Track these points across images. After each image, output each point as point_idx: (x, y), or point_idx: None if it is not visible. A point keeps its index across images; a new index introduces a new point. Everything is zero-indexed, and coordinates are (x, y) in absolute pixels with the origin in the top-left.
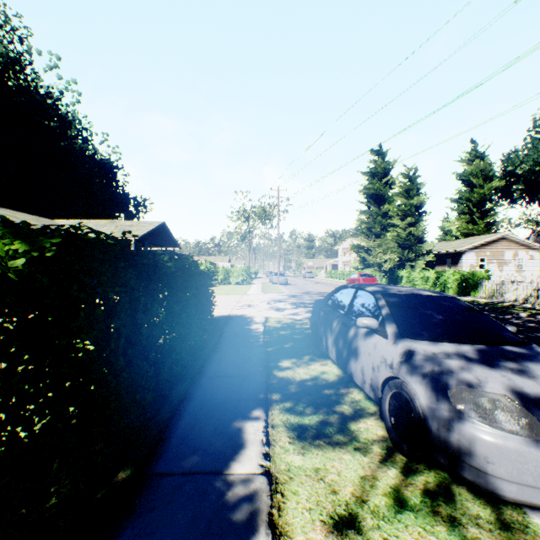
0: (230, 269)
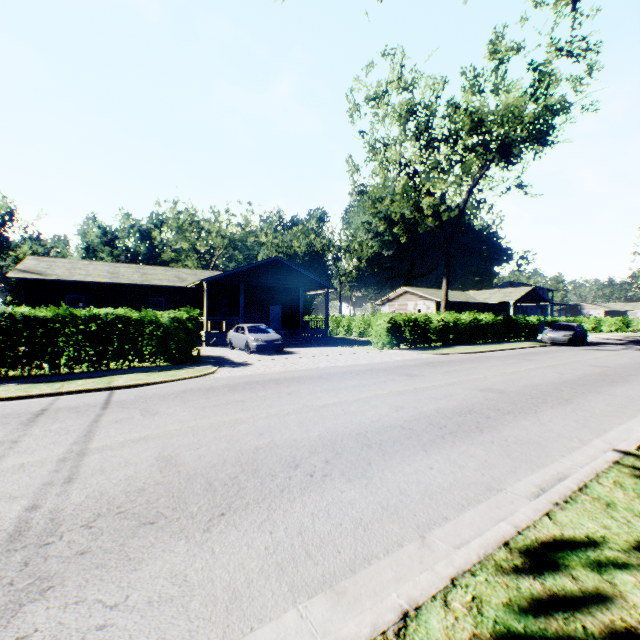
0: (600, 319)
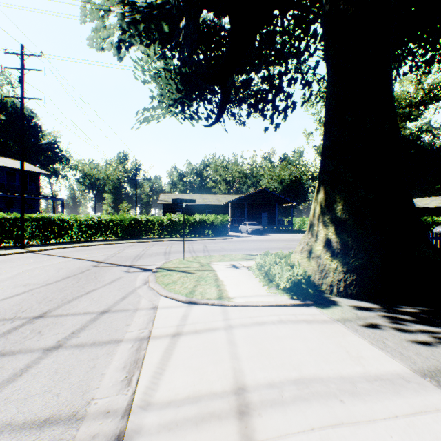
0: None
